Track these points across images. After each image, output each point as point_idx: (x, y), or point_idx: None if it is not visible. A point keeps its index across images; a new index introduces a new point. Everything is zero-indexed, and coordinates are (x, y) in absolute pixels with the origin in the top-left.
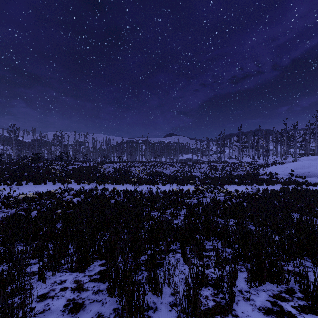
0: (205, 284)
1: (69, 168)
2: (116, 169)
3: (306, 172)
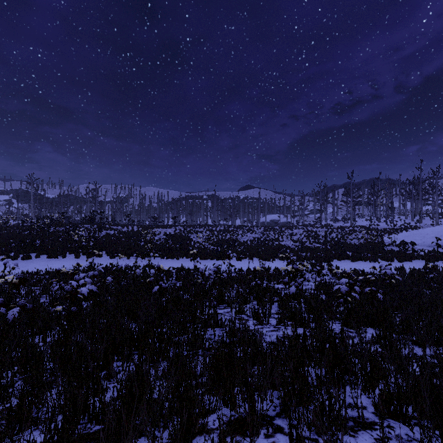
0: None
1: (102, 234)
2: (169, 235)
3: None
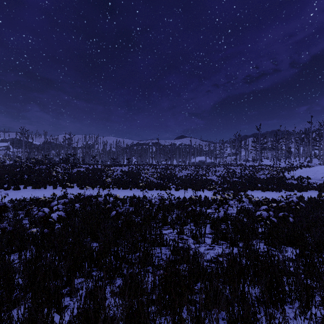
0: None
1: (74, 171)
2: (124, 172)
3: None
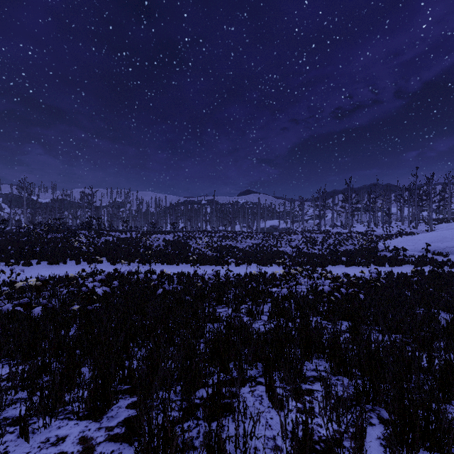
0: (309, 451)
1: (101, 241)
2: (169, 241)
3: (449, 246)
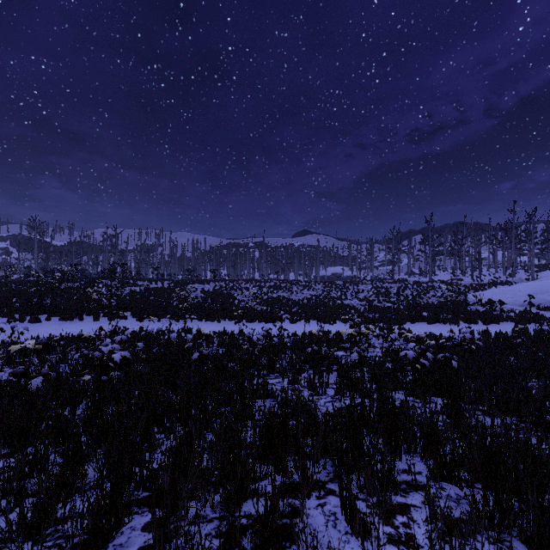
0: None
1: (125, 291)
2: (208, 292)
3: None
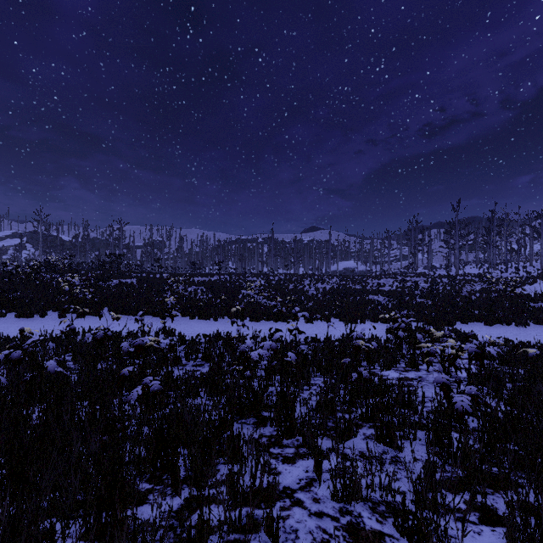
0: None
1: (115, 284)
2: (209, 285)
3: None
